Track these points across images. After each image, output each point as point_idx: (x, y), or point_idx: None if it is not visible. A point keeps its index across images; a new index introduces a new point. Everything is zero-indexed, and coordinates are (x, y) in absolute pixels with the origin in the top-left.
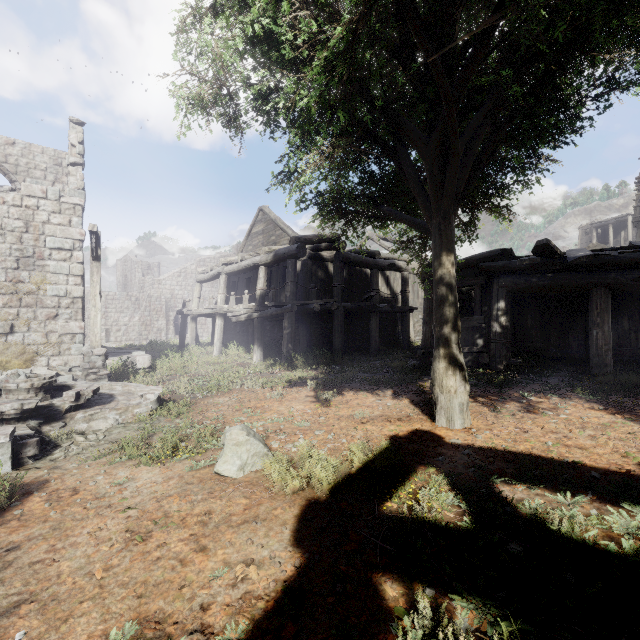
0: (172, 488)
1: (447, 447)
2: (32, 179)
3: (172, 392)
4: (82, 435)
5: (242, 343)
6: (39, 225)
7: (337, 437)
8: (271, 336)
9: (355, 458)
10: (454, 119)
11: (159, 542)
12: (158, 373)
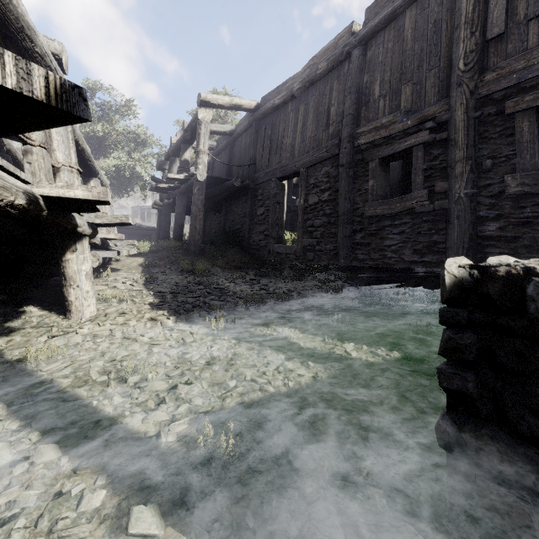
0: None
1: None
2: None
3: None
4: None
5: None
6: None
7: None
8: None
9: None
10: None
11: None
12: None
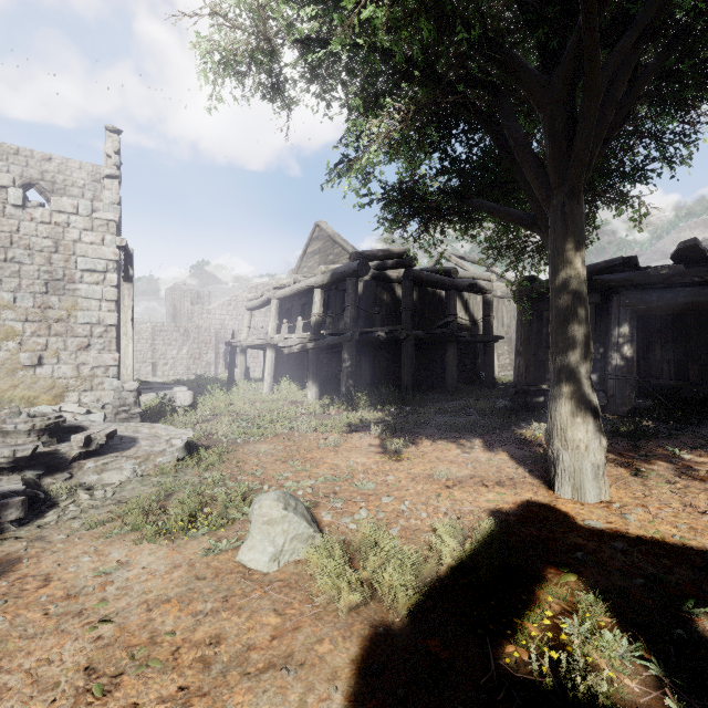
0: (172, 587)
1: (583, 534)
2: (69, 197)
3: (209, 436)
4: (88, 491)
5: (296, 378)
6: (70, 244)
7: (413, 508)
8: (329, 370)
9: (445, 551)
10: (595, 36)
11: (127, 700)
12: (199, 412)
